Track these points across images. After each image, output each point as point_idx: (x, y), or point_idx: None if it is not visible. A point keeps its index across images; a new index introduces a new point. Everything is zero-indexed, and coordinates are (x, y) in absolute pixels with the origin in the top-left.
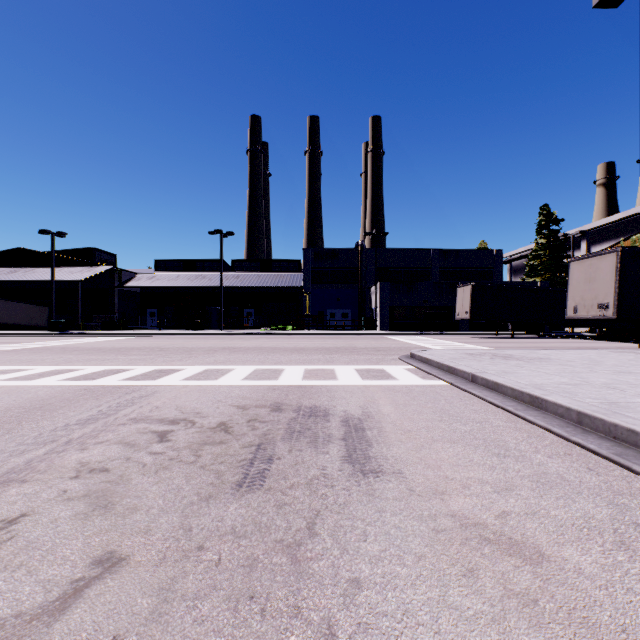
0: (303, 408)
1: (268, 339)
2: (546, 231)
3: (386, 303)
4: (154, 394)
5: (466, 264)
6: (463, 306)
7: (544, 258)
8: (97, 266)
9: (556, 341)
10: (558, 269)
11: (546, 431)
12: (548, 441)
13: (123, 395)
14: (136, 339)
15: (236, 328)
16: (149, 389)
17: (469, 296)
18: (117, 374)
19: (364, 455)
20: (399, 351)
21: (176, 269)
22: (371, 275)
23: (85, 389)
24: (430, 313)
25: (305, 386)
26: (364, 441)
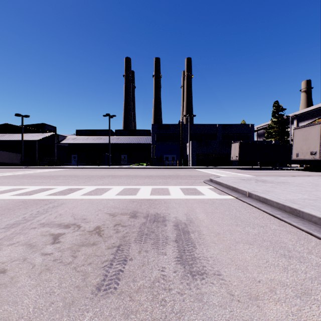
0: (150, 215)
1: (133, 170)
2: (277, 114)
3: (194, 152)
4: (62, 205)
5: (235, 132)
6: (235, 153)
7: (276, 128)
8: (46, 133)
9: (284, 171)
10: (283, 134)
11: (308, 234)
12: (313, 243)
13: (43, 205)
14: (64, 170)
15: (117, 164)
16: (60, 201)
17: (238, 148)
18: (45, 191)
19: (191, 256)
20: (203, 177)
21: (87, 134)
22: (186, 137)
23: (22, 201)
24: (217, 157)
25: (151, 199)
26: (190, 243)
